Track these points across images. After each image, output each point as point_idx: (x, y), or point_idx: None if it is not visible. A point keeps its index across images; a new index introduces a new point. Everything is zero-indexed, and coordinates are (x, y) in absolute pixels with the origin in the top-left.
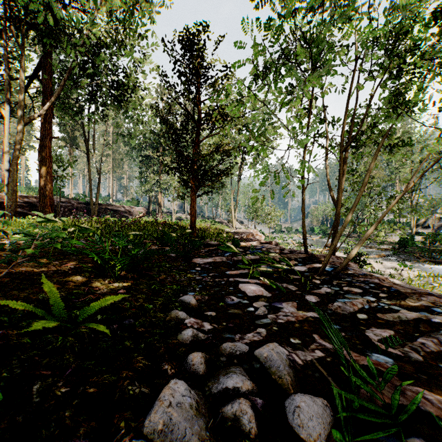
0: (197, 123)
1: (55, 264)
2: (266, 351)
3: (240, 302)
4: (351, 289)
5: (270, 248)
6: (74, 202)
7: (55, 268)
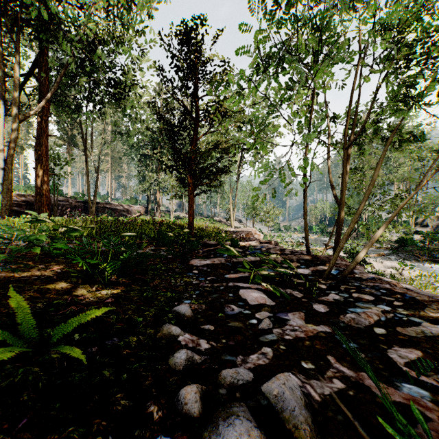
0: (195, 120)
1: (40, 268)
2: (277, 386)
3: (241, 312)
4: (362, 296)
5: (270, 248)
6: (72, 200)
7: (40, 273)
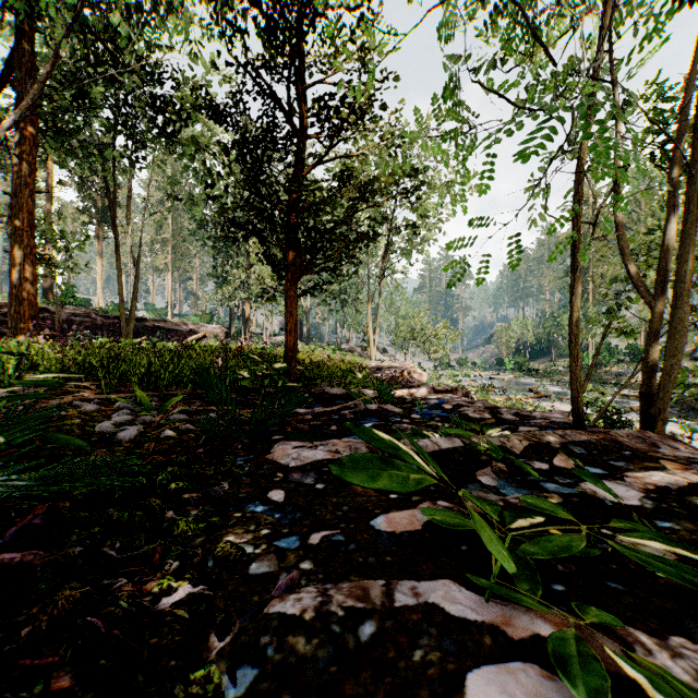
0: (298, 132)
1: None
2: None
3: None
4: None
5: (461, 404)
6: (98, 315)
7: None
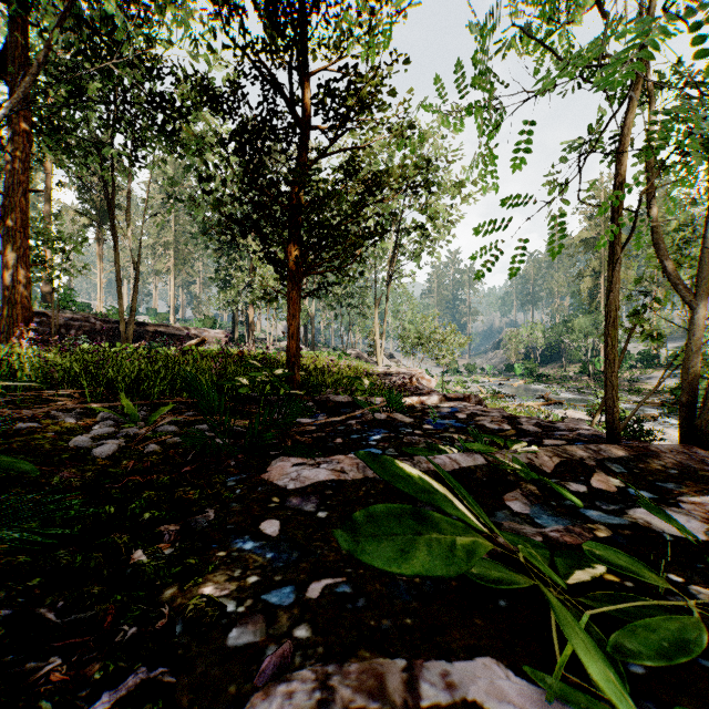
0: (301, 122)
1: None
2: None
3: None
4: None
5: (476, 413)
6: (97, 319)
7: None
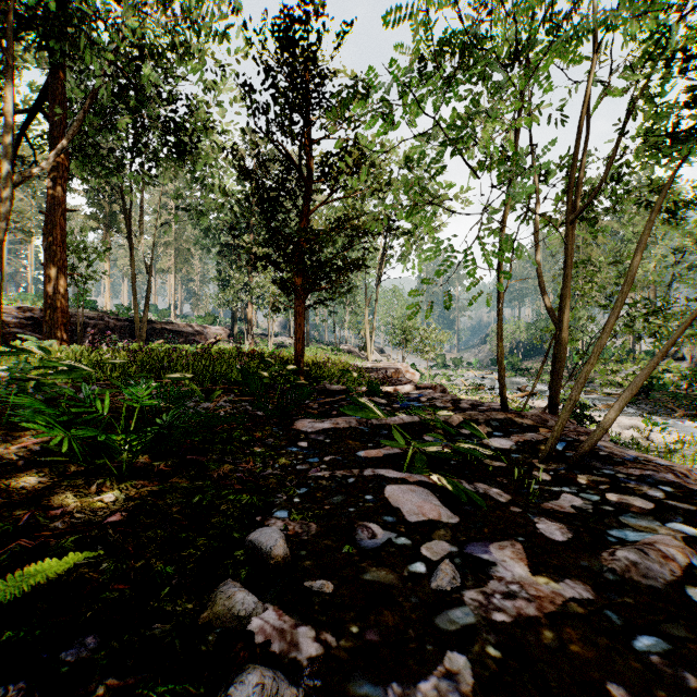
0: (306, 180)
1: (2, 443)
2: None
3: (391, 541)
4: (627, 500)
5: (434, 397)
6: (110, 317)
7: None
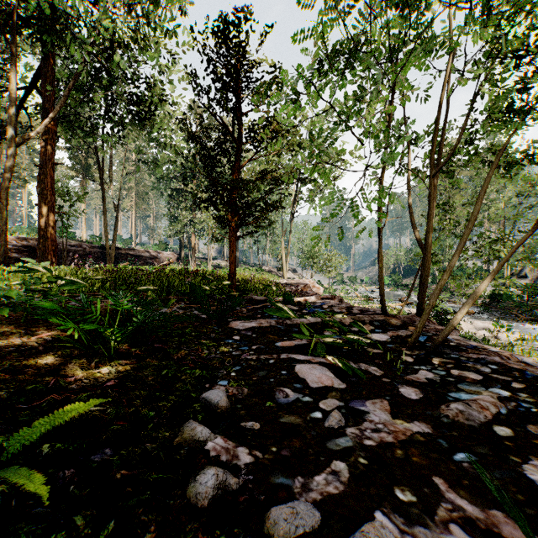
0: (237, 142)
1: (24, 335)
2: None
3: (299, 399)
4: (465, 374)
5: (333, 305)
6: (87, 245)
7: (21, 341)
